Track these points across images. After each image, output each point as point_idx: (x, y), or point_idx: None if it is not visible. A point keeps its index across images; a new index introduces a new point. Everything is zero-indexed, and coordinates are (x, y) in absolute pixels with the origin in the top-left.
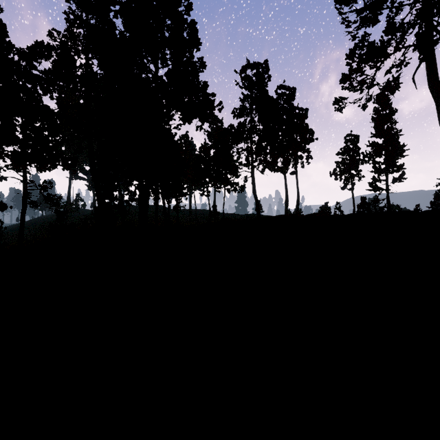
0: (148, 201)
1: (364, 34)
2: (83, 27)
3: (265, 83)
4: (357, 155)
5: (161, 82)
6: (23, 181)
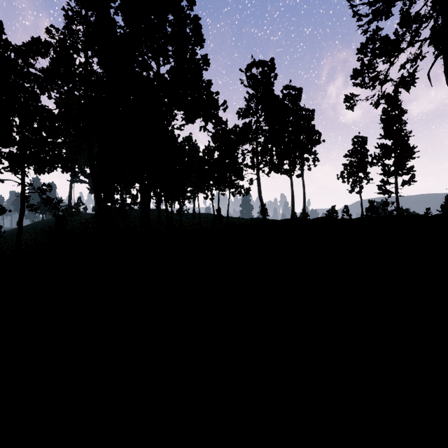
0: (149, 204)
1: (376, 29)
2: (82, 24)
3: (271, 82)
4: (365, 157)
5: (163, 79)
6: (21, 183)
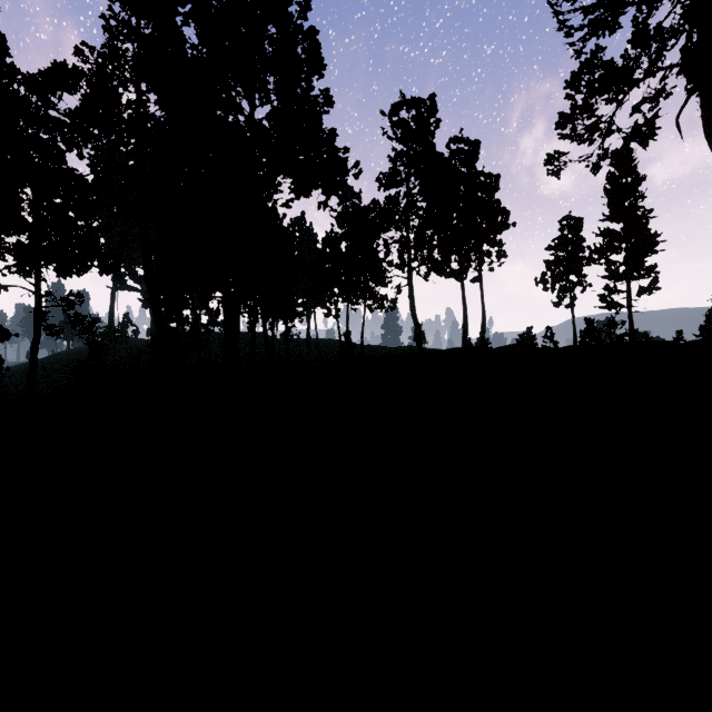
0: (238, 324)
1: (595, 49)
2: (132, 41)
3: (431, 132)
4: (579, 250)
5: (260, 128)
6: (35, 292)
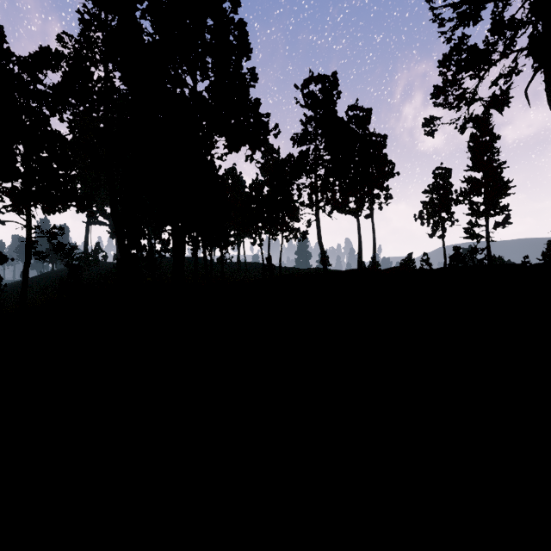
0: (183, 251)
1: (462, 36)
2: (102, 30)
3: (334, 101)
4: (449, 193)
5: (201, 98)
6: (26, 226)
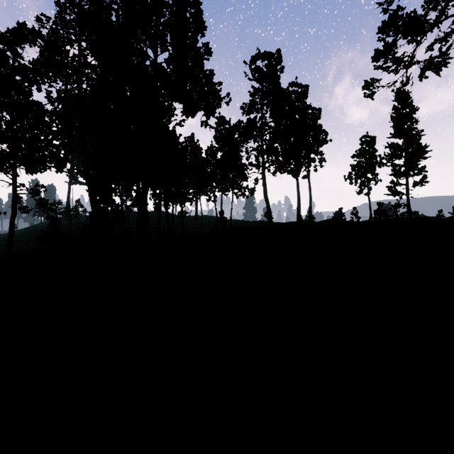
0: (145, 205)
1: (397, 8)
2: (75, 12)
3: (277, 76)
4: (373, 157)
5: (160, 67)
6: (12, 184)
